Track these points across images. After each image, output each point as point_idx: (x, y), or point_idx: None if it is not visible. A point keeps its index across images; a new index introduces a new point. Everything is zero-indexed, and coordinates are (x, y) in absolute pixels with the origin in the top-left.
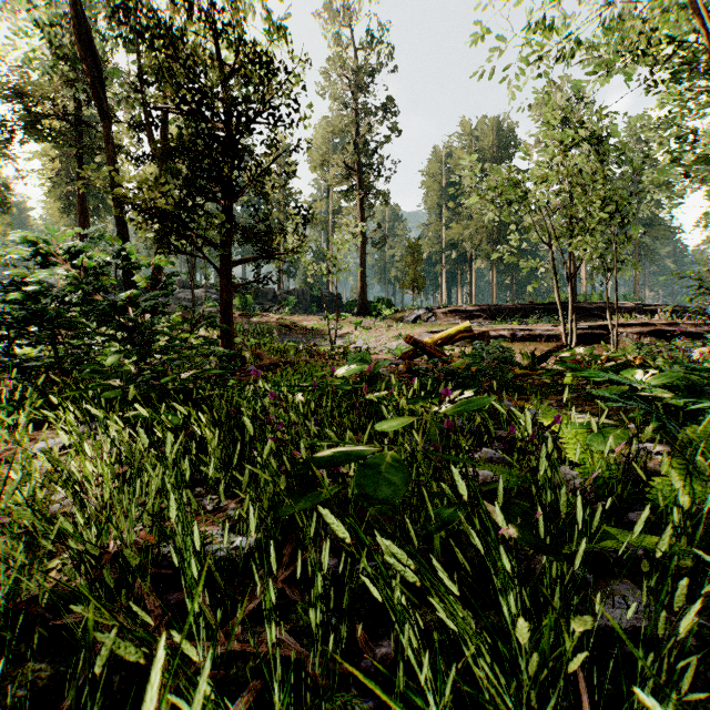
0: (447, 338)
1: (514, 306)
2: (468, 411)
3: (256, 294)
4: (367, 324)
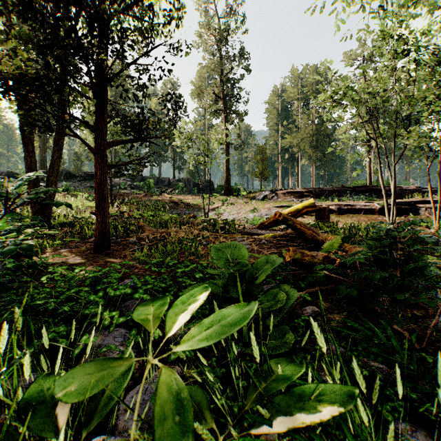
0: (295, 212)
1: (331, 189)
2: None
3: (157, 181)
4: (231, 201)
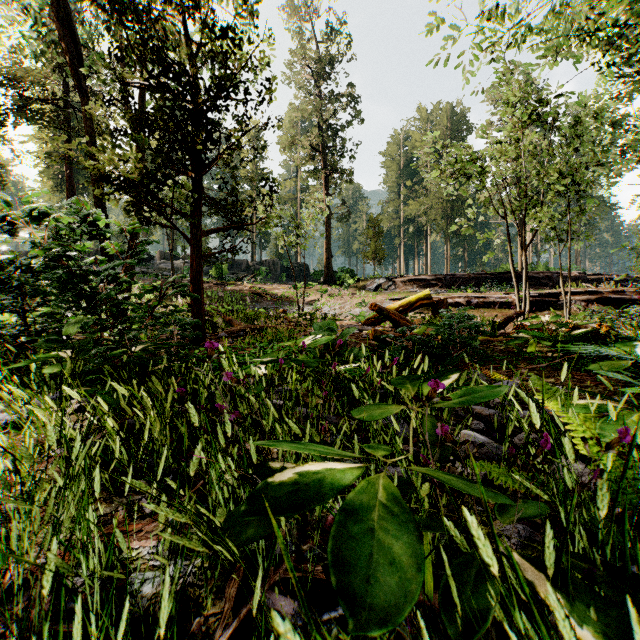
0: (408, 305)
1: (467, 276)
2: (464, 401)
3: (231, 265)
4: (332, 292)
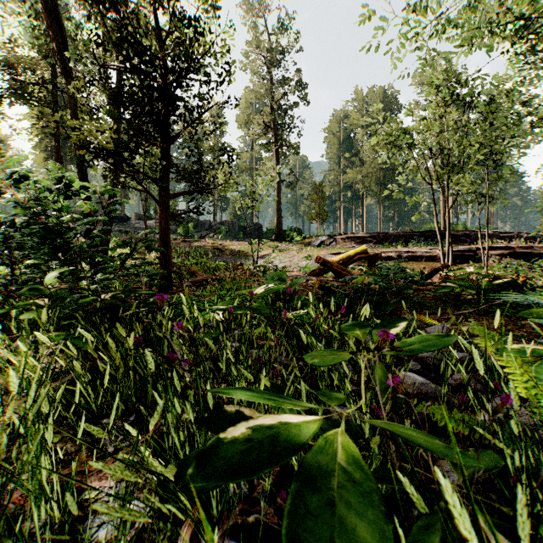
0: (347, 259)
1: (397, 233)
2: (411, 348)
3: (196, 224)
4: (282, 247)
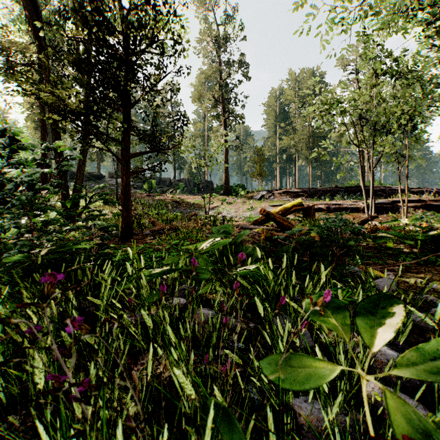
0: (285, 210)
1: (325, 189)
2: None
3: (159, 181)
4: (229, 200)
